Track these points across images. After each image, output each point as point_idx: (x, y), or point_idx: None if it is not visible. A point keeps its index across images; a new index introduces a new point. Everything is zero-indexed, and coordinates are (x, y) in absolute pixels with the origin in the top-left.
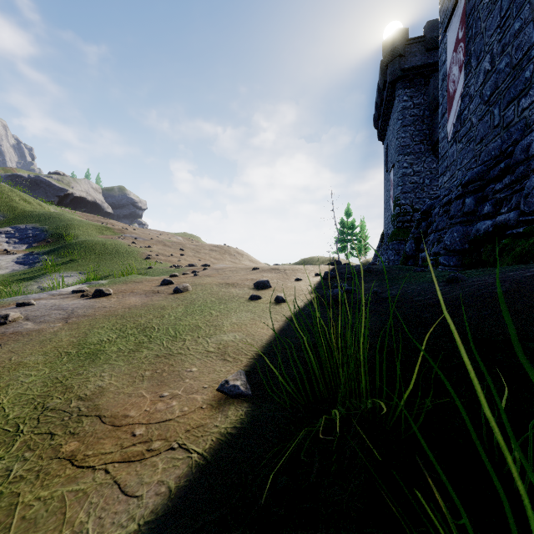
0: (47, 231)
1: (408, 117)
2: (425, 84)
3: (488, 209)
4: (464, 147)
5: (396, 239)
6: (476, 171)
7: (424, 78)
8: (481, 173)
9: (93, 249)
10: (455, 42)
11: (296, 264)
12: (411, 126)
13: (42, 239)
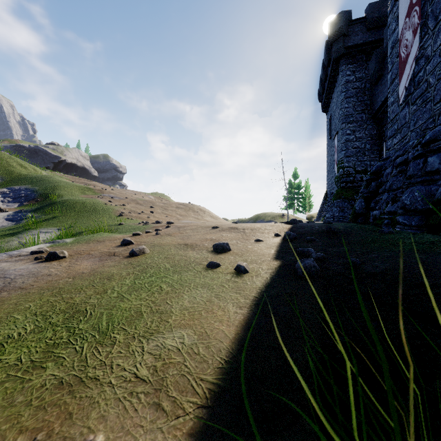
0: (36, 191)
1: (351, 89)
2: (367, 60)
3: None
4: (418, 108)
5: (340, 197)
6: (438, 129)
7: (365, 55)
8: None
9: (73, 207)
10: (409, 7)
11: (251, 219)
12: (354, 97)
13: (32, 199)
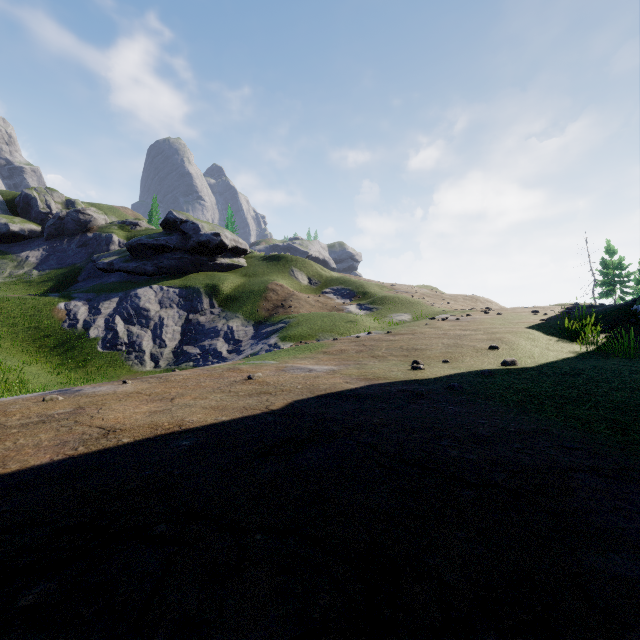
0: (353, 290)
1: None
2: None
3: None
4: None
5: None
6: None
7: None
8: None
9: (394, 301)
10: None
11: None
12: None
13: (354, 296)
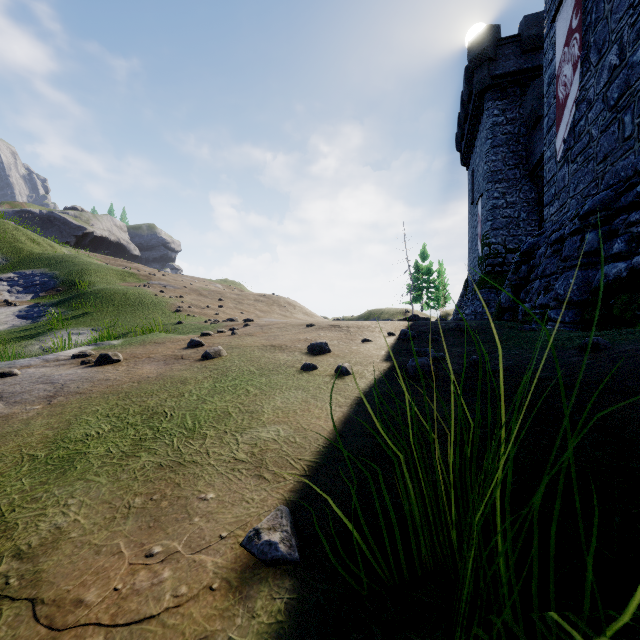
0: (57, 278)
1: (499, 135)
2: (522, 94)
3: (620, 248)
4: (579, 168)
5: (485, 286)
6: (599, 198)
7: (519, 87)
8: (607, 201)
9: (111, 299)
10: (568, 33)
11: (360, 318)
12: (504, 146)
13: (52, 288)
